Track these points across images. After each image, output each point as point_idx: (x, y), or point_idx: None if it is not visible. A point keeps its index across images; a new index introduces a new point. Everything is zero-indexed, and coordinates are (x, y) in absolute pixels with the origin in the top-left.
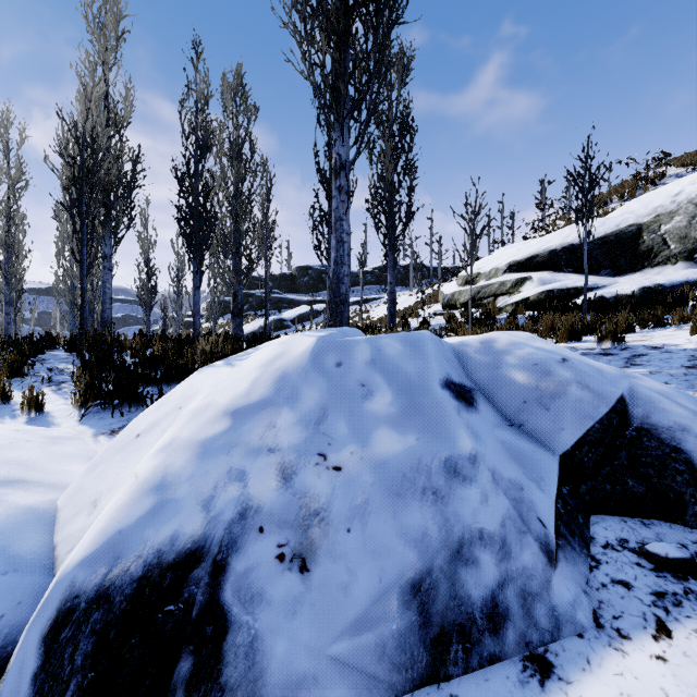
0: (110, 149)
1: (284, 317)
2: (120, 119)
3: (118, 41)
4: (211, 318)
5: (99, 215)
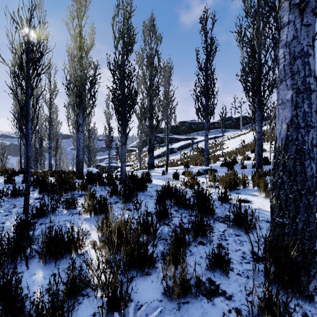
0: (82, 64)
1: (173, 147)
2: (86, 45)
3: (85, 2)
4: (139, 150)
5: (76, 101)
